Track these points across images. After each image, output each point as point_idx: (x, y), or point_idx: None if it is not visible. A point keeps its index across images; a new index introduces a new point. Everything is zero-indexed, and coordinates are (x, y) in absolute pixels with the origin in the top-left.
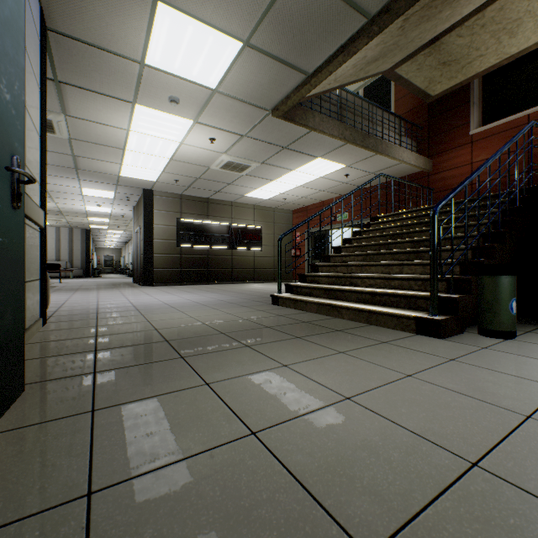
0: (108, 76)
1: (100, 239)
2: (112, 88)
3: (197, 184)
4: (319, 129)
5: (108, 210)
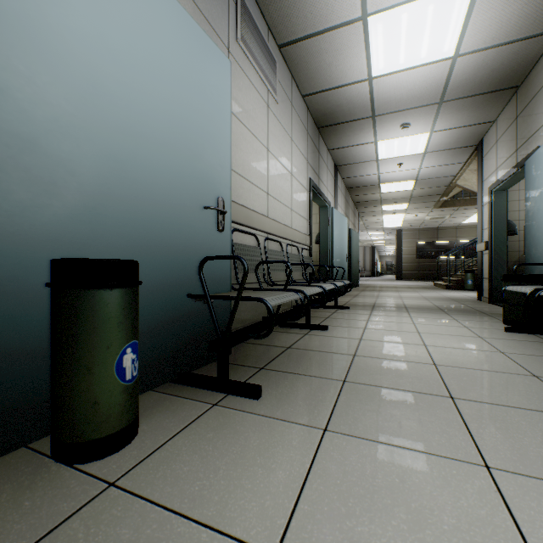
0: (373, 214)
1: (381, 250)
2: (374, 215)
3: (424, 224)
4: (463, 205)
5: (382, 238)
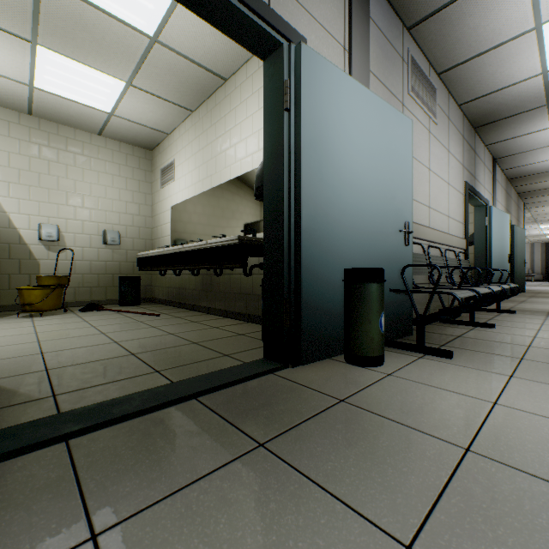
0: (547, 203)
1: None
2: None
3: None
4: None
5: None
